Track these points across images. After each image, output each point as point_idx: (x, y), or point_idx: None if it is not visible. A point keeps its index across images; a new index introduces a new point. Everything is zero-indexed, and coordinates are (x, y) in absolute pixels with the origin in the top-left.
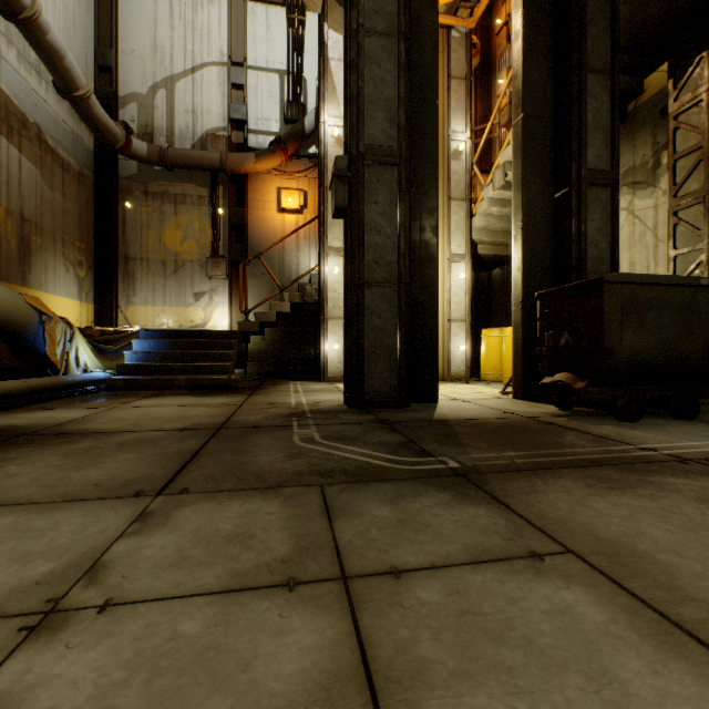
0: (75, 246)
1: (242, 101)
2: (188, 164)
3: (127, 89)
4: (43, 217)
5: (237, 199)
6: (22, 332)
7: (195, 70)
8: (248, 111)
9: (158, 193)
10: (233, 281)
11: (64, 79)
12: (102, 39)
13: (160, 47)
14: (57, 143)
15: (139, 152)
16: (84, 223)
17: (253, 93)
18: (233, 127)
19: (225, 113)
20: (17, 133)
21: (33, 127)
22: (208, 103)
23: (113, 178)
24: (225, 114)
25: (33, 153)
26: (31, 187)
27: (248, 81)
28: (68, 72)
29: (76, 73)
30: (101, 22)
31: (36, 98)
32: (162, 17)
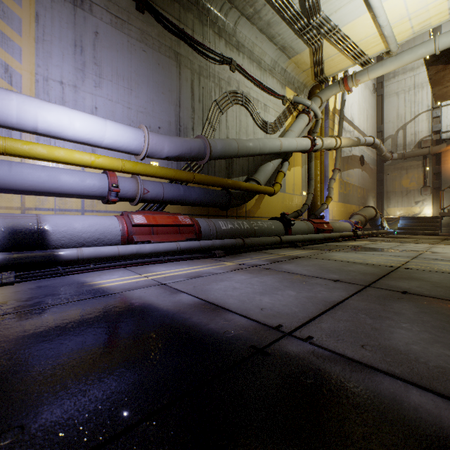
0: (373, 192)
1: (438, 122)
2: (413, 156)
3: (387, 135)
4: (368, 187)
5: (435, 162)
6: (377, 220)
7: (415, 118)
8: (441, 124)
9: (399, 167)
10: (433, 195)
11: (380, 152)
12: (378, 122)
13: (399, 115)
14: (370, 165)
15: (394, 158)
16: (374, 184)
17: (444, 116)
18: (433, 134)
19: (429, 129)
20: (365, 168)
21: (367, 164)
22: (421, 128)
23: (382, 167)
24: (429, 130)
25: (367, 171)
26: (367, 180)
27: (441, 112)
28: (382, 151)
29: (383, 150)
30: (377, 117)
31: (367, 156)
32: (400, 104)
